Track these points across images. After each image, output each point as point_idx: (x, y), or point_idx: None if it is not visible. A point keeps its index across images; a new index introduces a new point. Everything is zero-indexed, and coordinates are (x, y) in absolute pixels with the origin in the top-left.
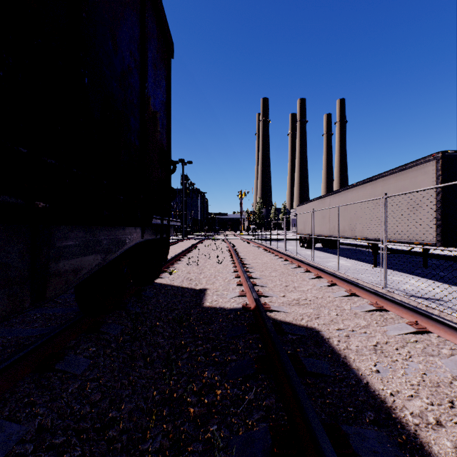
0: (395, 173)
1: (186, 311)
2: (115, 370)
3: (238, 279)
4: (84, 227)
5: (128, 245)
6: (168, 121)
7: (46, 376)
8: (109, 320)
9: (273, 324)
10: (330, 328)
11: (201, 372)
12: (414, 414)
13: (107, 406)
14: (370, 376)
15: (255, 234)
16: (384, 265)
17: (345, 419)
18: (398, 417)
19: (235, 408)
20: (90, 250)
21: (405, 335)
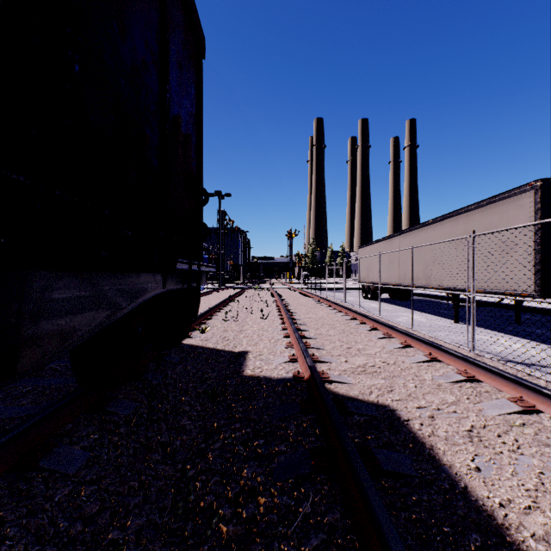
0: (481, 206)
1: (220, 382)
2: (122, 467)
3: (288, 339)
4: (78, 273)
5: (144, 298)
6: (198, 139)
7: (26, 478)
8: (120, 395)
9: (333, 401)
10: (408, 406)
11: (239, 469)
12: (537, 536)
13: (106, 523)
14: (469, 477)
15: (307, 282)
16: (472, 321)
17: (441, 545)
18: (515, 541)
19: (285, 528)
20: (87, 304)
21: (508, 416)
